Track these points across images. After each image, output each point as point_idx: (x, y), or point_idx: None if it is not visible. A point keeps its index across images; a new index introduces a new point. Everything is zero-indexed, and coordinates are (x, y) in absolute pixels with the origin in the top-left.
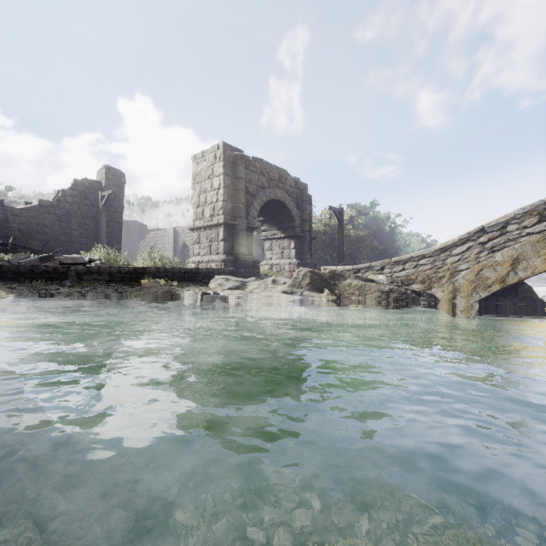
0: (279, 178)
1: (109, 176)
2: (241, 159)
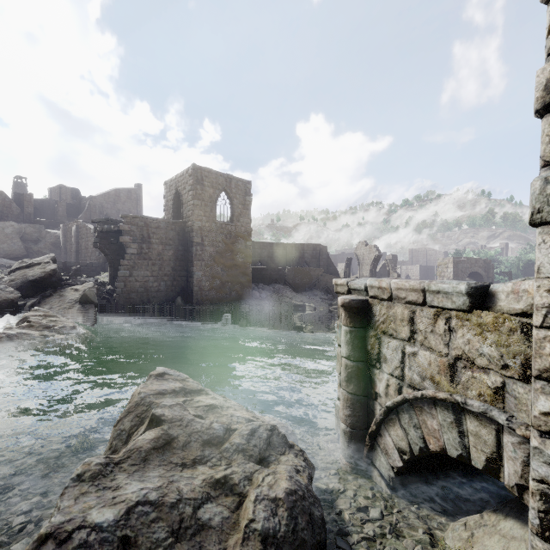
0: (475, 262)
1: (392, 258)
2: (459, 261)
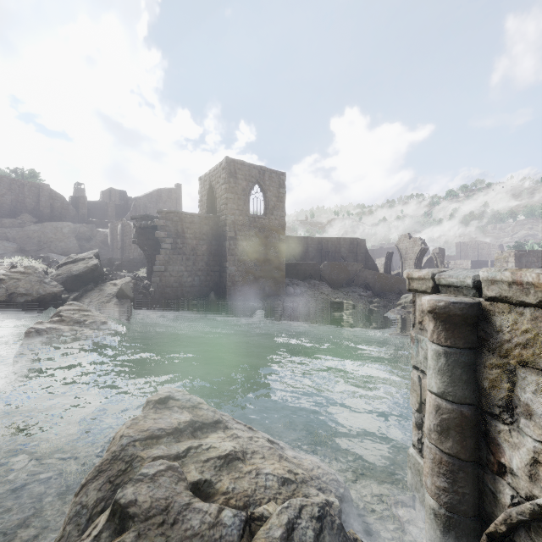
0: None
1: (439, 252)
2: (523, 255)
